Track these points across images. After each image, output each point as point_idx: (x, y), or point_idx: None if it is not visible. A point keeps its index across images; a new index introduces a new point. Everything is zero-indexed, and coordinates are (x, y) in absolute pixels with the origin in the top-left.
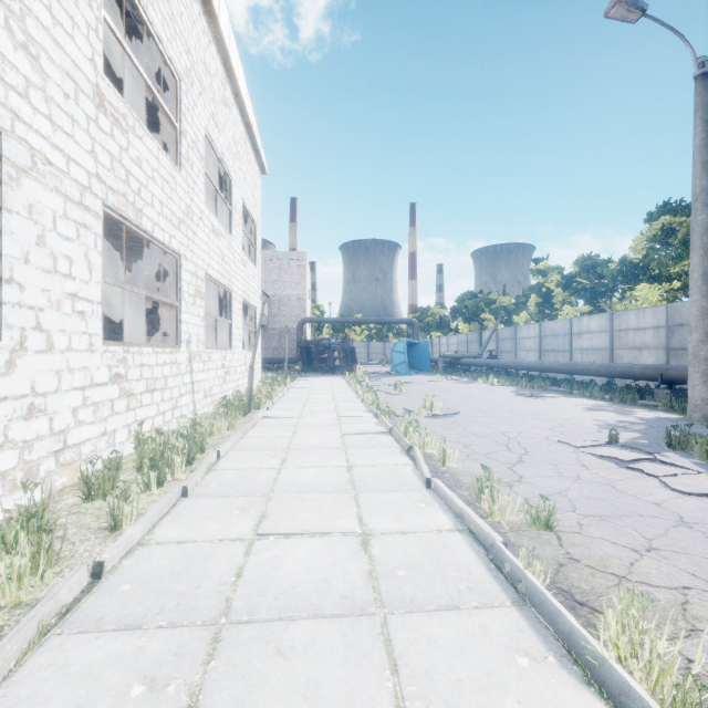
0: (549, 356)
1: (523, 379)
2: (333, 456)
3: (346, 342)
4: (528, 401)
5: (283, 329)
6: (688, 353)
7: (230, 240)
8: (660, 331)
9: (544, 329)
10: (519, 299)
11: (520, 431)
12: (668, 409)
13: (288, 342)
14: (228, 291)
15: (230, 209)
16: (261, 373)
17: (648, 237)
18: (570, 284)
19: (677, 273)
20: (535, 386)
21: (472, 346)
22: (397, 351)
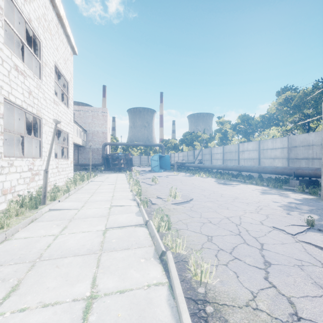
0: (227, 162)
1: (219, 174)
2: (81, 271)
3: (127, 155)
4: (226, 187)
5: (94, 148)
6: (322, 160)
7: (40, 83)
8: (284, 150)
9: (225, 149)
10: (211, 135)
11: (239, 216)
12: (302, 192)
13: (97, 155)
14: (38, 118)
15: (40, 63)
16: (77, 172)
17: (278, 103)
18: (236, 128)
19: (291, 121)
20: (225, 178)
21: (190, 157)
22: (154, 159)
